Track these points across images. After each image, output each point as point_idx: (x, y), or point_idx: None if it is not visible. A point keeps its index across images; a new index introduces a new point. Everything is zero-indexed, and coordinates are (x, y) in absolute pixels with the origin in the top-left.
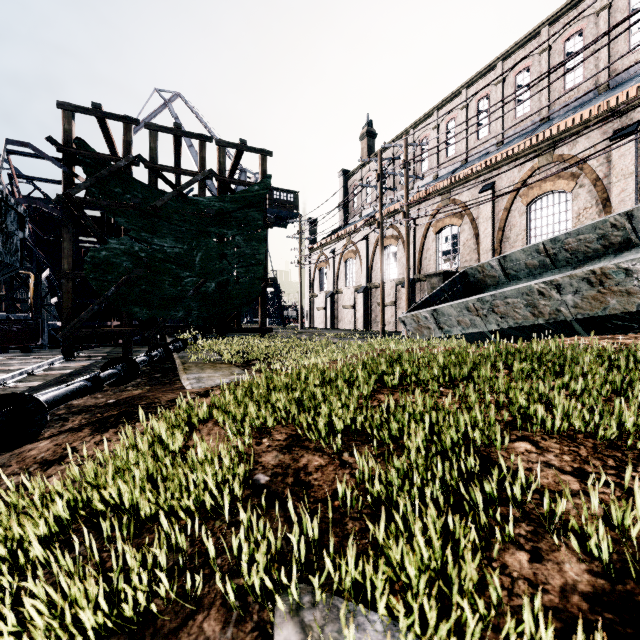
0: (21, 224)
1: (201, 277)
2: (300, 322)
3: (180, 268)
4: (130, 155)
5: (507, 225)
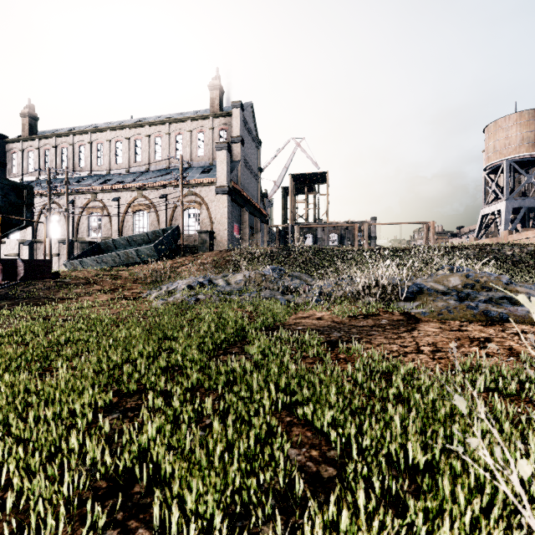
0: None
1: None
2: None
3: None
4: None
5: (125, 220)
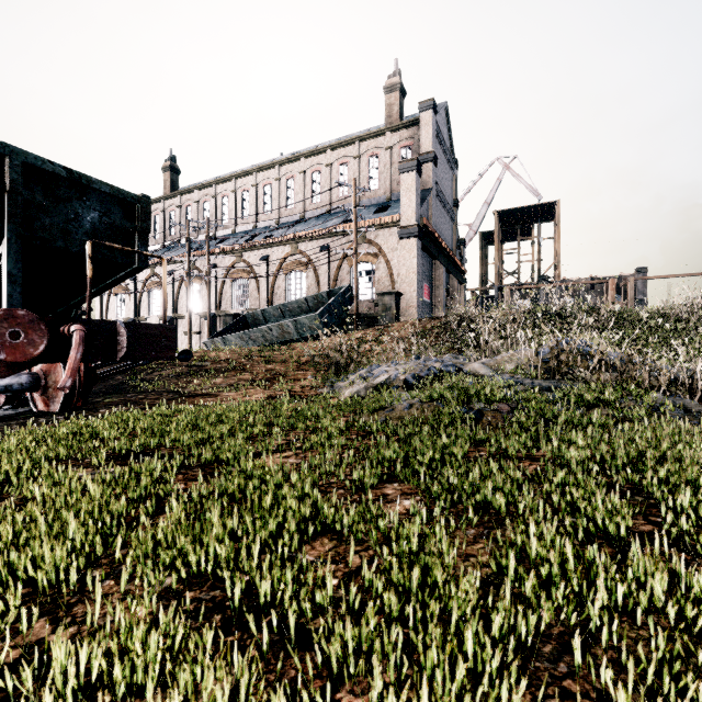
0: None
1: None
2: None
3: None
4: None
5: (276, 285)
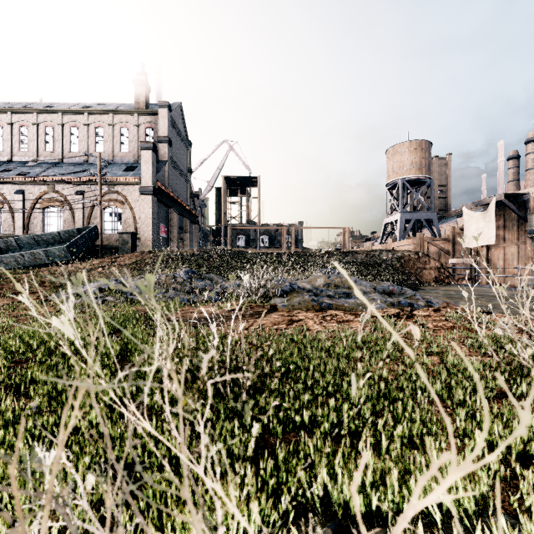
0: None
1: None
2: None
3: None
4: None
5: (32, 216)
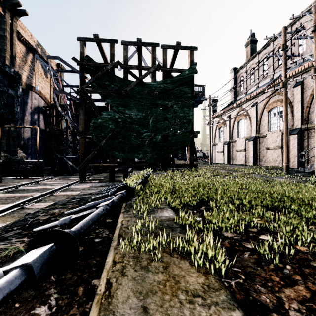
0: (14, 84)
1: (152, 132)
2: (210, 160)
3: (140, 127)
4: (113, 61)
5: None
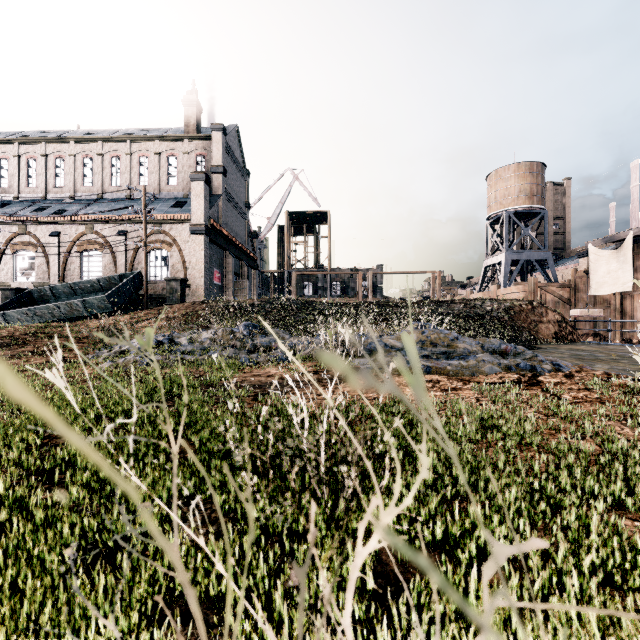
0: None
1: None
2: None
3: None
4: None
5: (69, 261)
